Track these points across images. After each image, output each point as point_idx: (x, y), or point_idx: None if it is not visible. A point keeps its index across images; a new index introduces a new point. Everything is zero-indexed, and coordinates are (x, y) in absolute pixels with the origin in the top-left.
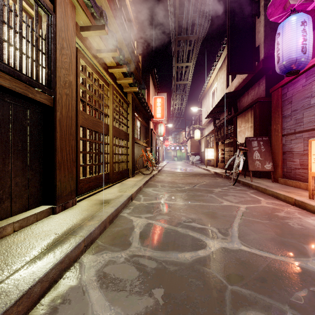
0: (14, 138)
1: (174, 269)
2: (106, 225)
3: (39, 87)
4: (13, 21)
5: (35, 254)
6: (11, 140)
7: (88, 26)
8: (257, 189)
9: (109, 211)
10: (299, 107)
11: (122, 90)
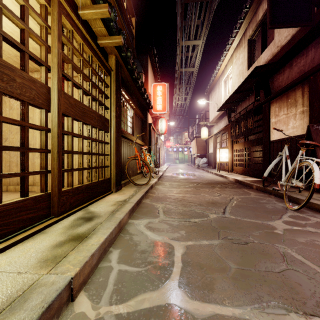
0: None
1: None
2: None
3: None
4: None
5: None
6: None
7: None
8: None
9: None
10: None
11: (94, 40)
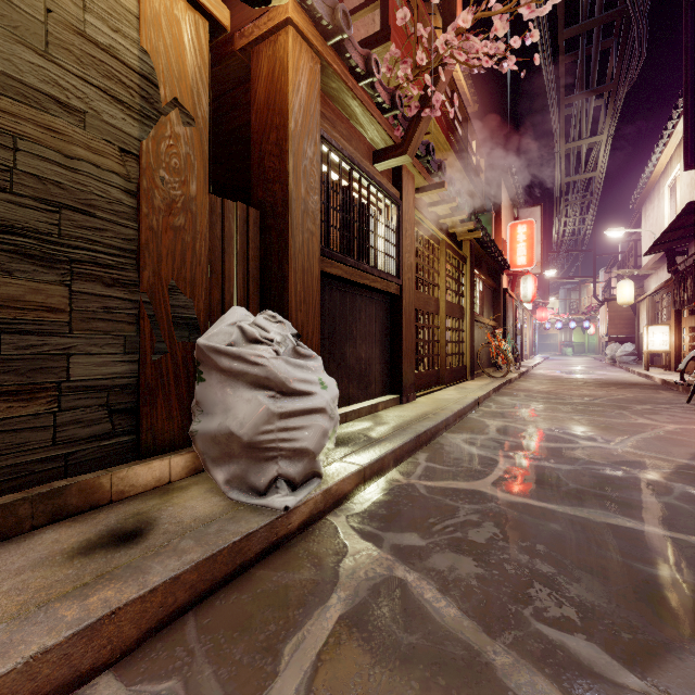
0: (376, 330)
1: (534, 447)
2: (456, 419)
3: (394, 280)
4: (381, 232)
5: (414, 420)
6: (375, 331)
7: (423, 187)
8: None
9: (457, 407)
10: None
11: (455, 240)
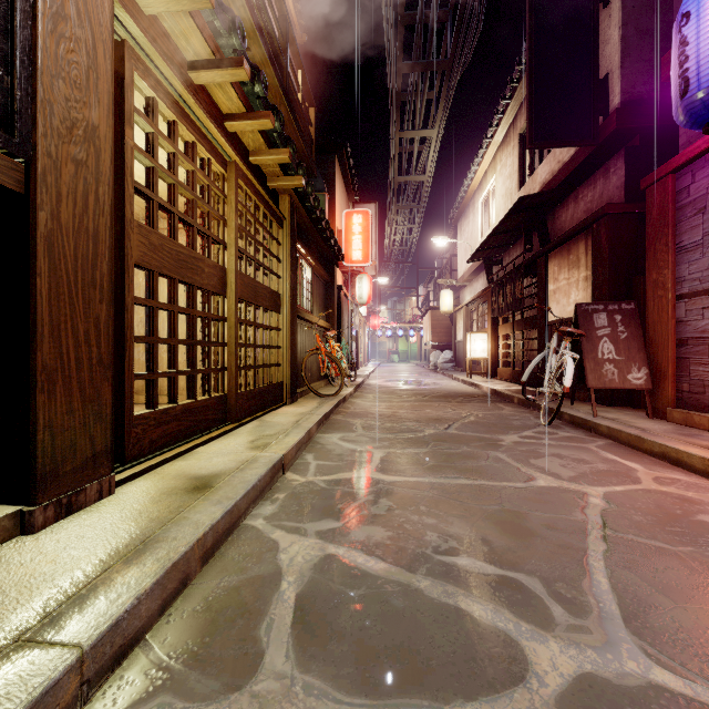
0: None
1: None
2: (190, 569)
3: None
4: None
5: None
6: None
7: None
8: (615, 436)
9: (204, 522)
10: None
11: (264, 184)
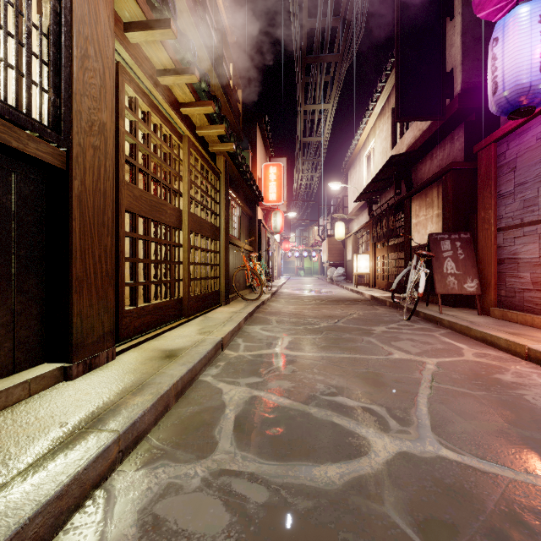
0: None
1: (306, 507)
2: (169, 401)
3: (33, 128)
4: None
5: (5, 477)
6: None
7: (139, 21)
8: (452, 327)
9: (176, 374)
10: (531, 177)
11: (206, 149)
